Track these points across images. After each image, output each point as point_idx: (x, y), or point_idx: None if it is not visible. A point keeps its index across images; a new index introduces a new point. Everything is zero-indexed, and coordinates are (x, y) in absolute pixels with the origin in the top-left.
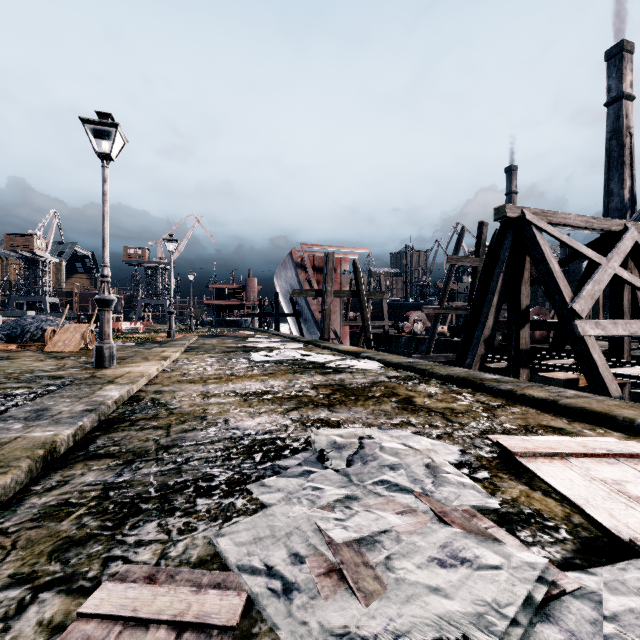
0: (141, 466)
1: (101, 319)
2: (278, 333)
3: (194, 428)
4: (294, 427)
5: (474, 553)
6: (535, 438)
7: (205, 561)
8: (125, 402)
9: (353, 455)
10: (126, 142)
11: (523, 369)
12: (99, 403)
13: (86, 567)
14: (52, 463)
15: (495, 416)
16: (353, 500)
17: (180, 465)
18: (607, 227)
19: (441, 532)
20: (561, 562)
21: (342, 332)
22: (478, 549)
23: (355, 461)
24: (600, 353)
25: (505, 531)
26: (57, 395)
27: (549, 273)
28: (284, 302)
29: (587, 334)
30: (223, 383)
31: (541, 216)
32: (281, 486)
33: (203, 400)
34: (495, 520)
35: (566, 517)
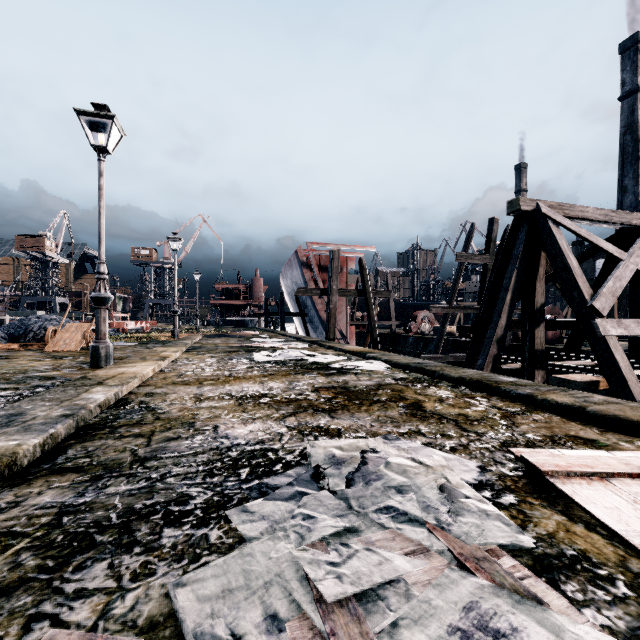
0: (109, 483)
1: (97, 318)
2: (283, 333)
3: (179, 436)
4: (289, 436)
5: (510, 623)
6: (565, 452)
7: (156, 624)
8: (111, 405)
9: (354, 473)
10: (123, 135)
11: (538, 370)
12: (80, 407)
13: (1, 630)
14: (10, 478)
15: (515, 424)
16: (352, 534)
17: (153, 483)
18: (627, 221)
19: (463, 585)
20: (627, 635)
21: (348, 332)
22: (515, 616)
23: (356, 480)
24: (623, 354)
25: (546, 584)
26: (38, 398)
27: (566, 269)
28: (290, 302)
29: (608, 334)
30: (219, 385)
31: (557, 209)
32: (266, 512)
33: (195, 404)
34: (530, 565)
35: (621, 562)
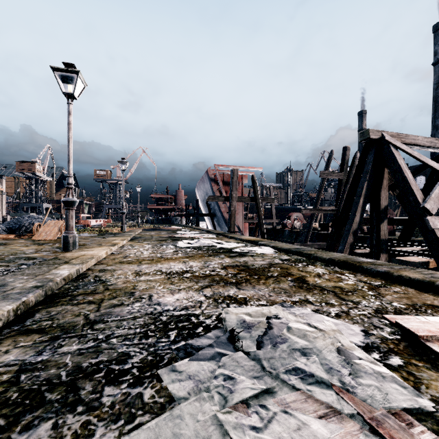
0: (63, 343)
1: (67, 215)
2: (198, 228)
3: (122, 303)
4: (207, 303)
5: None
6: (430, 319)
7: None
8: (73, 279)
9: (262, 336)
10: (85, 86)
11: (382, 254)
12: (48, 280)
13: None
14: None
15: (381, 295)
16: (268, 394)
17: (99, 343)
18: None
19: None
20: None
21: (243, 227)
22: None
23: (265, 343)
24: None
25: None
26: (19, 273)
27: (404, 180)
28: (202, 206)
29: (437, 227)
30: (153, 264)
31: (396, 138)
32: (192, 372)
33: (135, 278)
34: (437, 431)
35: None
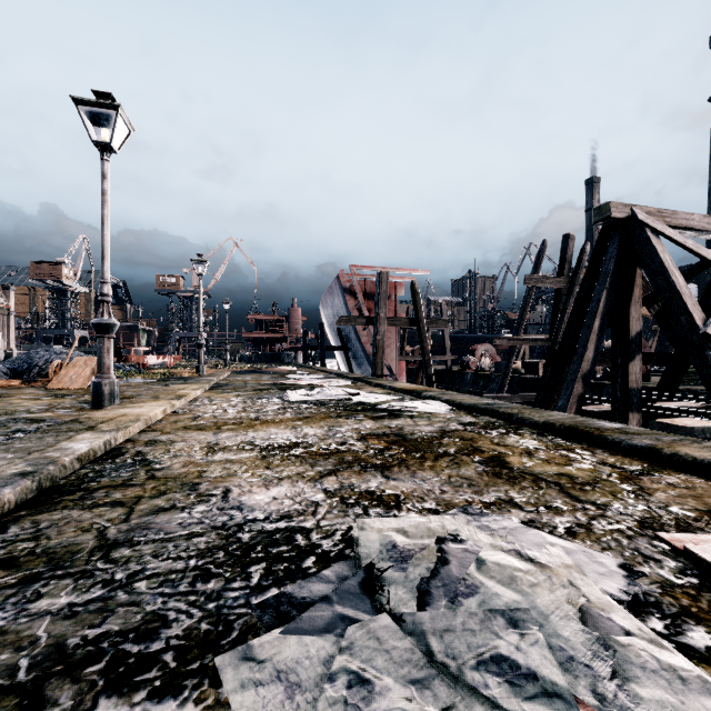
0: (43, 591)
1: (99, 348)
2: (323, 369)
3: (173, 506)
4: (328, 507)
5: None
6: None
7: None
8: (98, 458)
9: (429, 579)
10: (132, 130)
11: (633, 413)
12: (48, 461)
13: None
14: None
15: (646, 491)
16: None
17: (113, 590)
18: None
19: None
20: None
21: (397, 368)
22: None
23: (434, 595)
24: None
25: None
26: (3, 447)
27: (671, 288)
28: (331, 334)
29: None
30: (241, 430)
31: (656, 217)
32: (285, 662)
33: (205, 456)
34: None
35: None
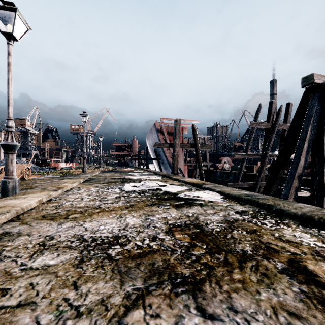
0: None
1: (5, 160)
2: (147, 169)
3: None
4: None
5: None
6: None
7: None
8: None
9: None
10: (29, 28)
11: None
12: None
13: None
14: None
15: None
16: None
17: None
18: None
19: None
20: None
21: (183, 169)
22: None
23: None
24: None
25: None
26: None
27: None
28: (151, 152)
29: None
30: (81, 220)
31: None
32: None
33: (28, 259)
34: None
35: None
